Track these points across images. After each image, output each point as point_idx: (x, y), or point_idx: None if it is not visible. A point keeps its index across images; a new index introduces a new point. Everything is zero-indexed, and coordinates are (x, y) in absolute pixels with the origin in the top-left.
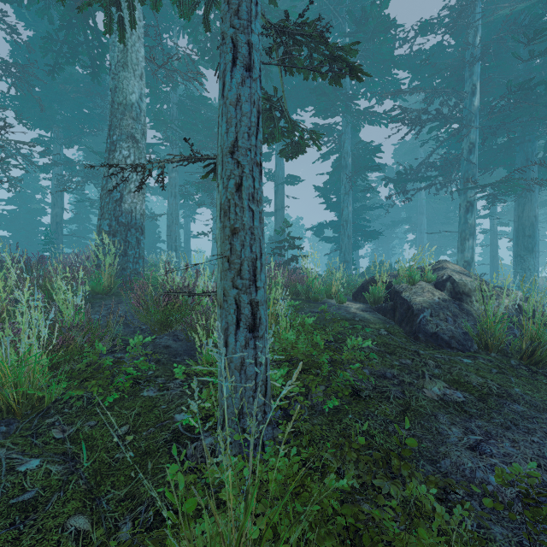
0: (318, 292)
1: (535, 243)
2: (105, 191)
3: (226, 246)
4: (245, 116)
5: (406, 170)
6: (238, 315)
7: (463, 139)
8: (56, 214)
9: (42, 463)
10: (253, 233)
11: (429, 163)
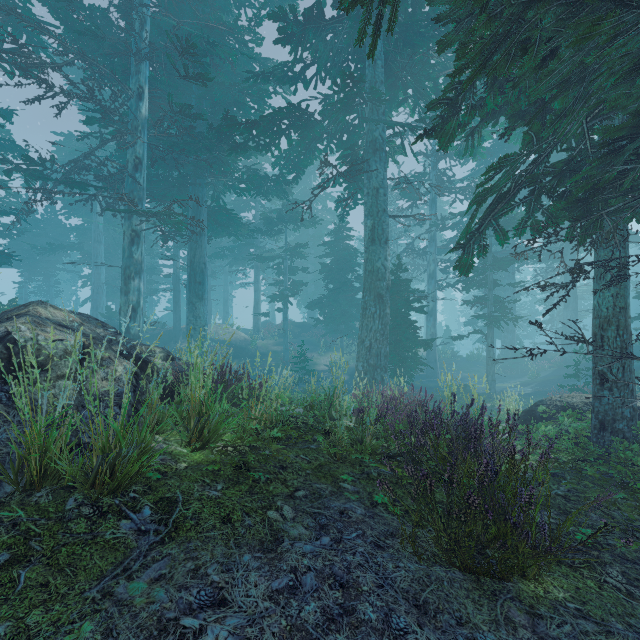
0: None
1: (205, 290)
2: None
3: None
4: None
5: (44, 160)
6: None
7: (128, 149)
8: None
9: None
10: None
11: (84, 164)
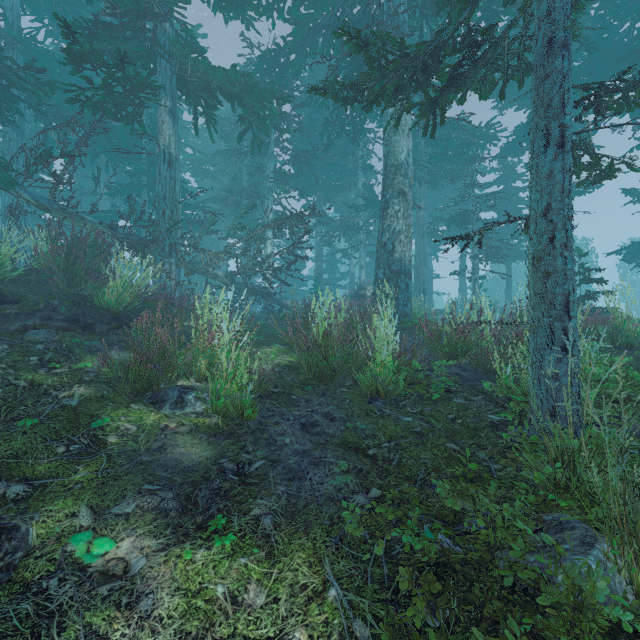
0: (632, 336)
1: None
2: (380, 245)
3: (540, 286)
4: (558, 184)
5: None
6: (552, 338)
7: None
8: (318, 267)
9: (413, 419)
10: (566, 274)
11: None
